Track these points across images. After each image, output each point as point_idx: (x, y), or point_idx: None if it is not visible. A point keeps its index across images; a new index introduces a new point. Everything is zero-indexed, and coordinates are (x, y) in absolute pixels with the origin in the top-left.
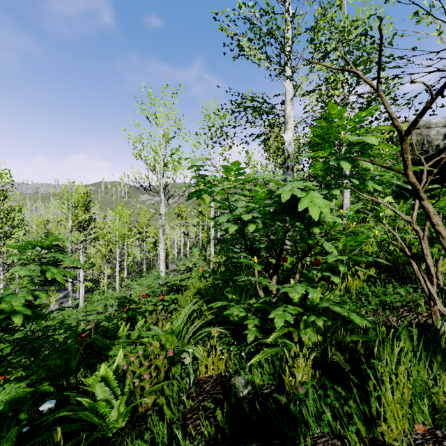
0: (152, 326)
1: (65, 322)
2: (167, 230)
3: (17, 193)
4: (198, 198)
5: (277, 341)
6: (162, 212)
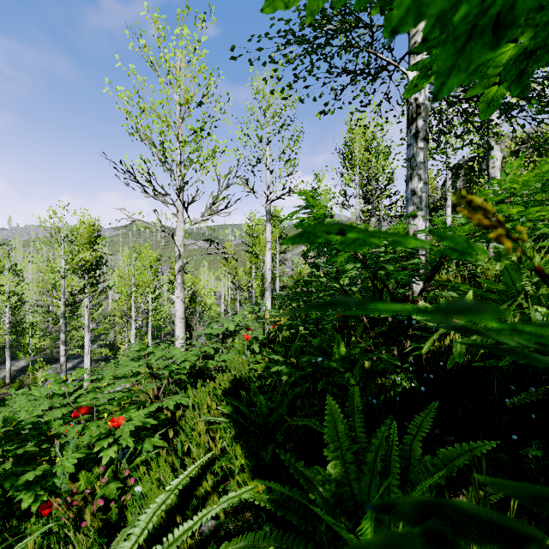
0: None
1: None
2: (212, 281)
3: None
4: None
5: None
6: (178, 234)
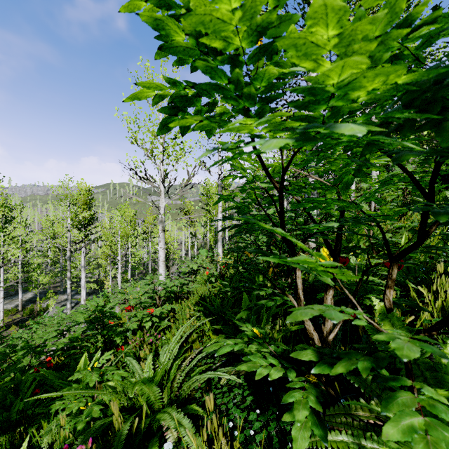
0: (128, 358)
1: (45, 334)
2: (174, 231)
3: (2, 185)
4: (183, 133)
5: (362, 448)
6: (161, 206)
